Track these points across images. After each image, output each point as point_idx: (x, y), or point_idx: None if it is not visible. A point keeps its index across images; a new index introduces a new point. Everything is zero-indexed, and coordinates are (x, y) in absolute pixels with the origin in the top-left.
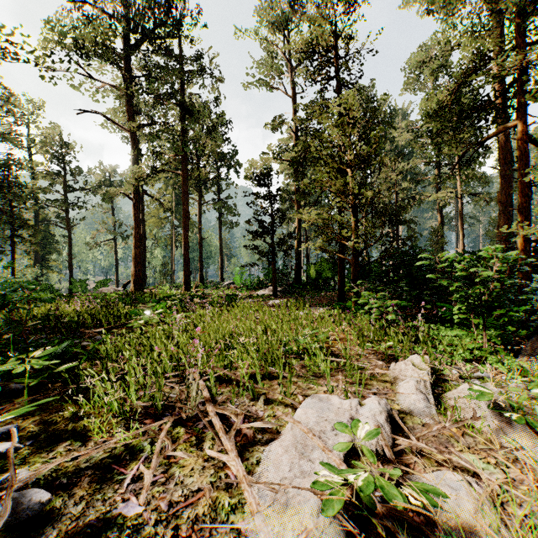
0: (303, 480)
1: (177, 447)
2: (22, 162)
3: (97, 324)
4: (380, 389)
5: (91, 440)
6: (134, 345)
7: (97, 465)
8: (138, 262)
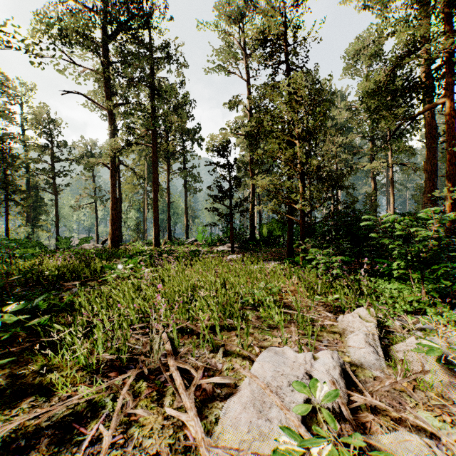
0: (262, 442)
1: (138, 403)
2: (15, 136)
3: (76, 277)
4: (330, 340)
5: (55, 395)
6: (105, 298)
7: (58, 423)
8: (114, 222)
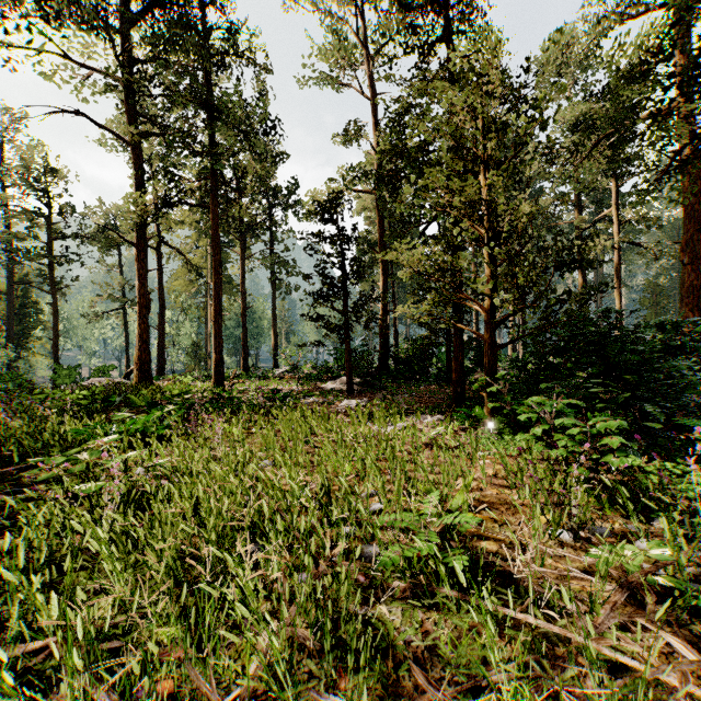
0: None
1: None
2: None
3: None
4: None
5: None
6: None
7: None
8: (143, 340)
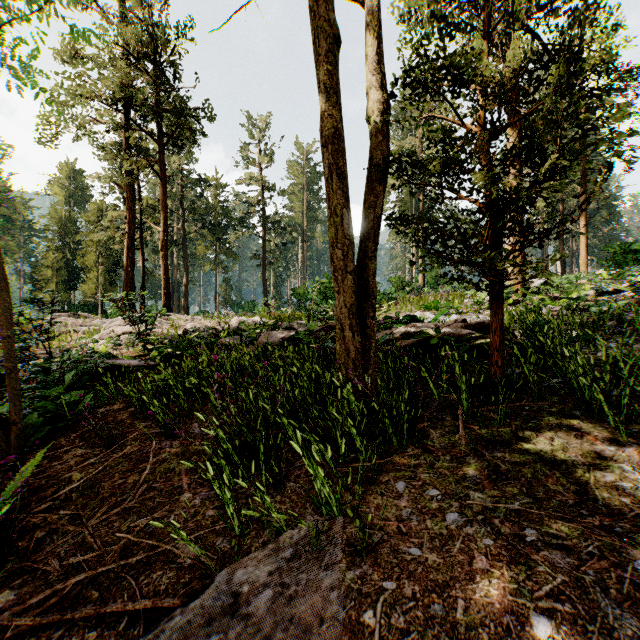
0: None
1: None
2: None
3: None
4: None
5: None
6: None
7: None
8: None
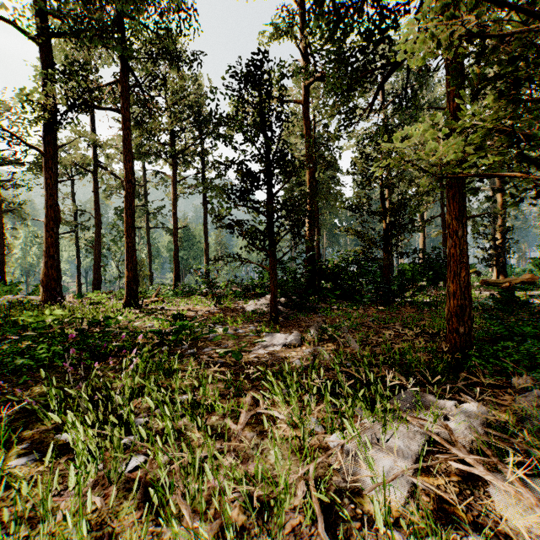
0: None
1: None
2: None
3: None
4: None
5: None
6: None
7: None
8: (50, 256)
